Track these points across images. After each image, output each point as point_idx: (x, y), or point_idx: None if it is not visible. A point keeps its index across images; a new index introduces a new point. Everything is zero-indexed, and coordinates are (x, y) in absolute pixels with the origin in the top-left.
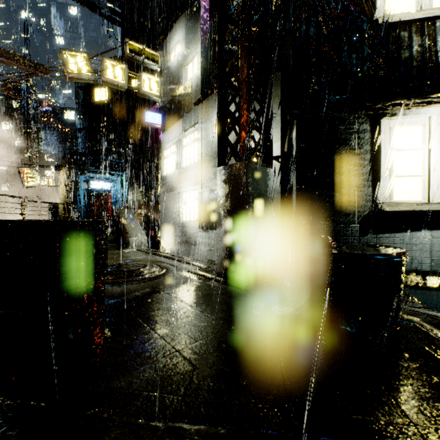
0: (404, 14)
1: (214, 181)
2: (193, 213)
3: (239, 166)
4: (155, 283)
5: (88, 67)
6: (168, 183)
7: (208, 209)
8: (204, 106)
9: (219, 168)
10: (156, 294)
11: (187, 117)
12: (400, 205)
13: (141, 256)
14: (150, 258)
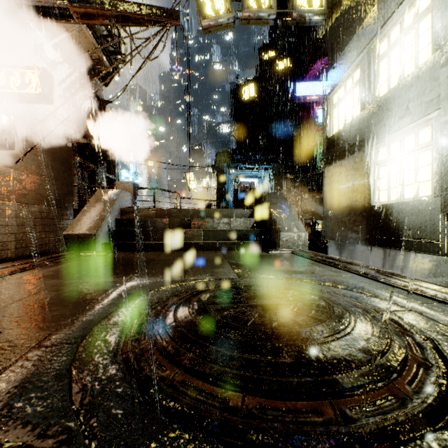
0: None
1: None
2: (412, 181)
3: None
4: None
5: (226, 3)
6: (342, 144)
7: None
8: None
9: None
10: None
11: None
12: None
13: (302, 265)
14: (328, 275)
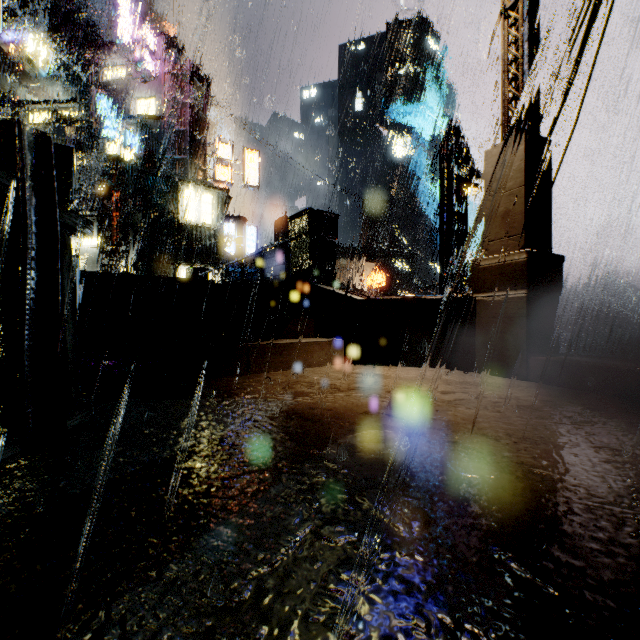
0: (190, 222)
1: None
2: None
3: None
4: None
5: None
6: None
7: None
8: None
9: None
10: None
11: None
12: None
13: None
14: None
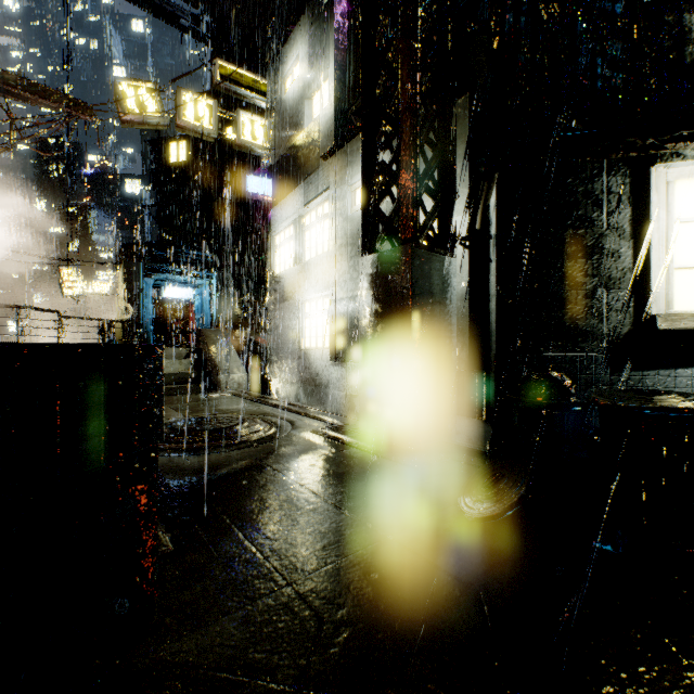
0: None
1: (356, 283)
2: (321, 335)
3: (399, 254)
4: (256, 451)
5: (156, 104)
6: (282, 288)
7: (346, 328)
8: (339, 161)
9: (365, 258)
10: (257, 471)
11: (311, 179)
12: (688, 318)
13: (237, 404)
14: (252, 409)
